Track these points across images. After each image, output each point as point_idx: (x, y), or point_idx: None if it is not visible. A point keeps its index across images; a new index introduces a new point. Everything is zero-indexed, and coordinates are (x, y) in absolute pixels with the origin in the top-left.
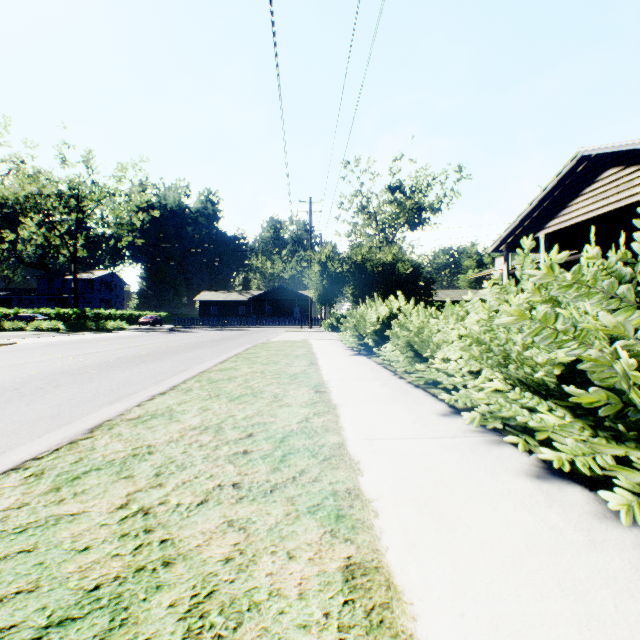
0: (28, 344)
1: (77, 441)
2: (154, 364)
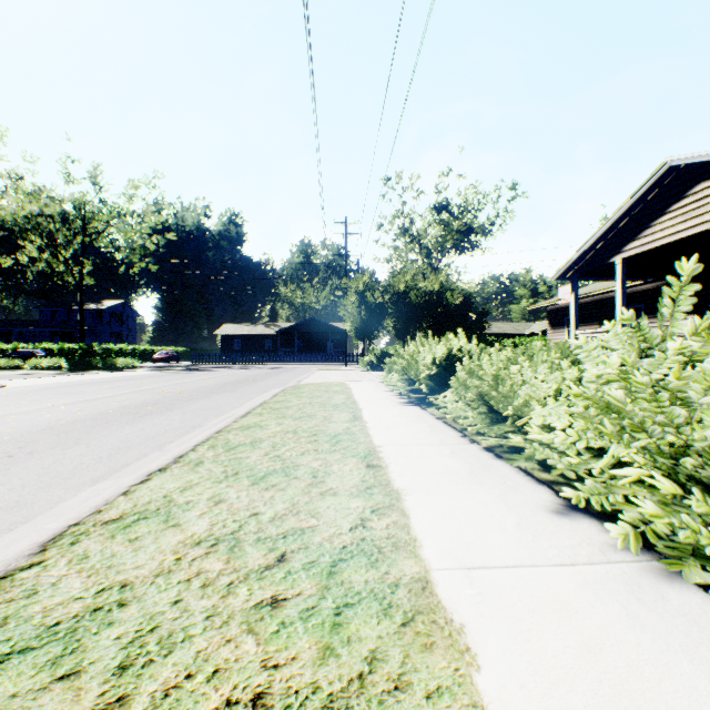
0: (19, 387)
1: (14, 573)
2: (161, 417)
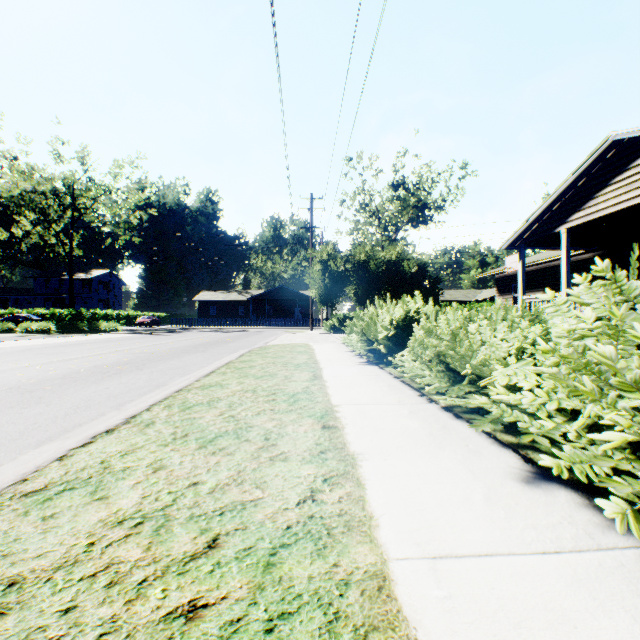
0: (4, 348)
1: None
2: (129, 376)
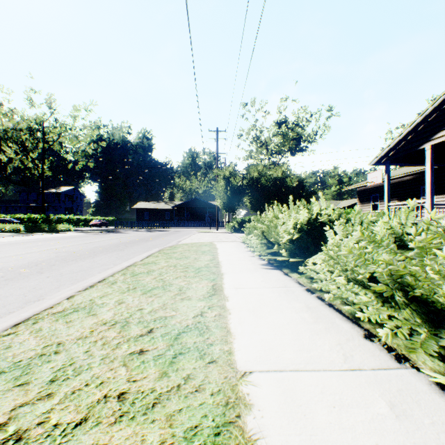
0: None
1: None
2: (16, 283)
